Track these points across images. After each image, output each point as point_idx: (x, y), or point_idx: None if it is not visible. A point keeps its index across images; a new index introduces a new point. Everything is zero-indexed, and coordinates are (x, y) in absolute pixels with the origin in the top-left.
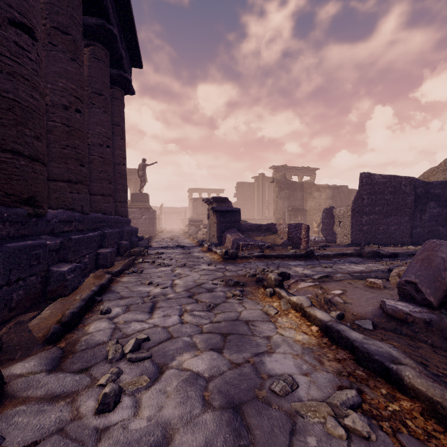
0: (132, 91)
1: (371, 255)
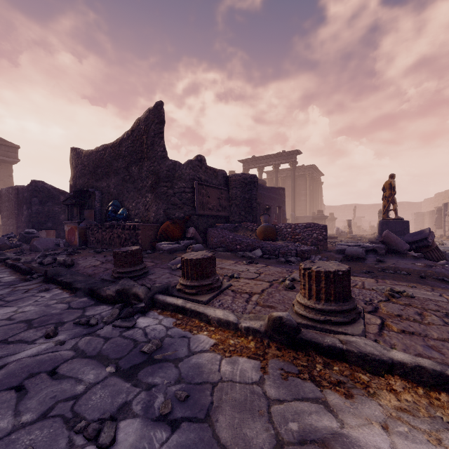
0: (12, 161)
1: None
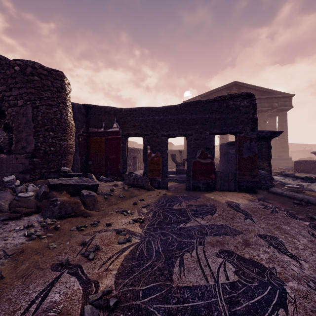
0: (288, 109)
1: (280, 174)
